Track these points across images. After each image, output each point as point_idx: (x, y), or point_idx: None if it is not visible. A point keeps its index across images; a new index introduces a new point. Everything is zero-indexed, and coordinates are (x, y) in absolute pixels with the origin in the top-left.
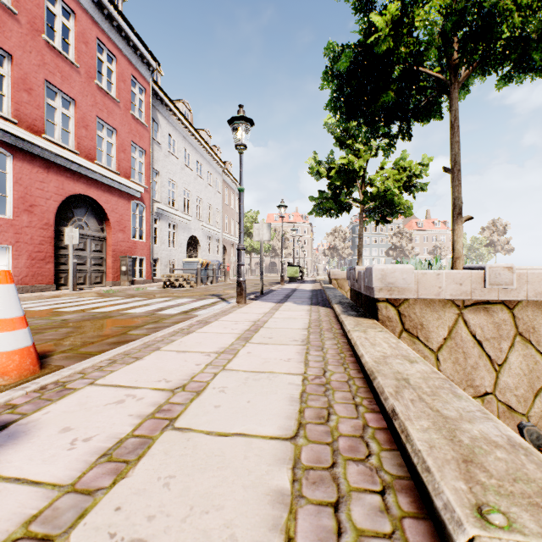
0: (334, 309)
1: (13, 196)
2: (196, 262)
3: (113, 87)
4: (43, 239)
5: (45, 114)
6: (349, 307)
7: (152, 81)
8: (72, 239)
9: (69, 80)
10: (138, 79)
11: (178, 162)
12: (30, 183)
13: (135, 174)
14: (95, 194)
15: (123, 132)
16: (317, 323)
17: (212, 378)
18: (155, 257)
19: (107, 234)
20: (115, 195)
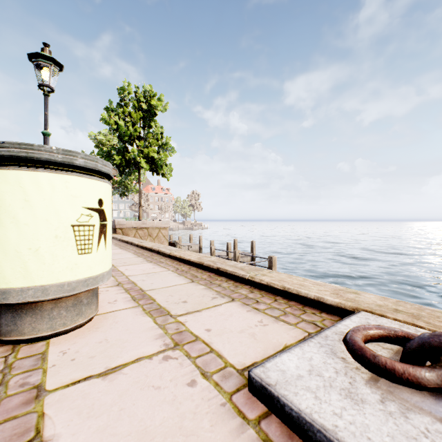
0: None
1: None
2: None
3: None
4: None
5: None
6: None
7: None
8: None
9: None
10: None
11: None
12: None
13: None
14: None
15: None
16: None
17: None
18: None
19: None
20: None
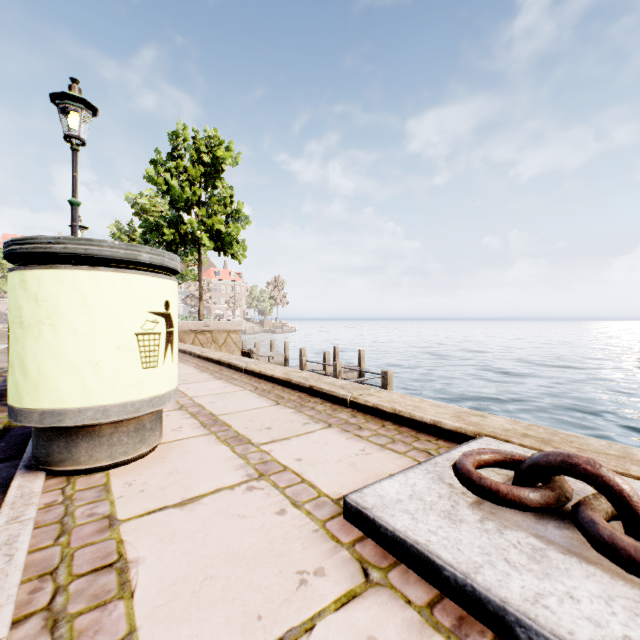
0: None
1: None
2: None
3: None
4: None
5: None
6: None
7: None
8: None
9: None
10: None
11: None
12: None
13: None
14: None
15: None
16: None
17: None
18: None
19: None
20: None
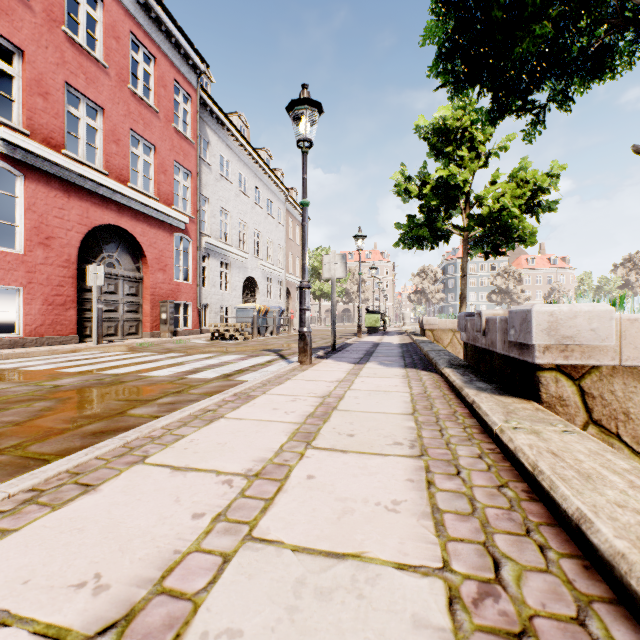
0: (445, 376)
1: (24, 226)
2: (252, 308)
3: (151, 94)
4: (63, 279)
5: (65, 125)
6: (471, 374)
7: (199, 88)
8: (96, 279)
9: (95, 83)
10: (182, 84)
11: (231, 187)
12: (46, 210)
13: (179, 201)
14: (128, 224)
15: (163, 149)
16: (425, 401)
17: (211, 581)
18: (203, 303)
19: (143, 274)
20: (153, 226)
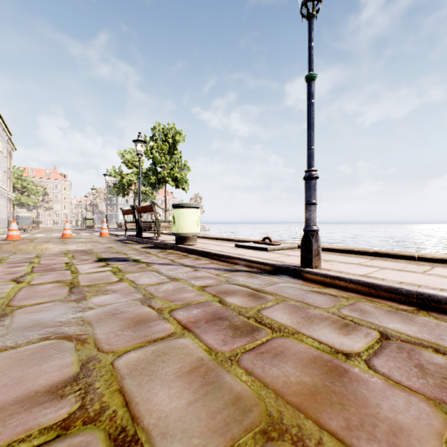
0: None
1: None
2: (31, 216)
3: None
4: None
5: None
6: None
7: None
8: None
9: None
10: None
11: None
12: None
13: None
14: None
15: None
16: None
17: None
18: None
19: None
20: None
